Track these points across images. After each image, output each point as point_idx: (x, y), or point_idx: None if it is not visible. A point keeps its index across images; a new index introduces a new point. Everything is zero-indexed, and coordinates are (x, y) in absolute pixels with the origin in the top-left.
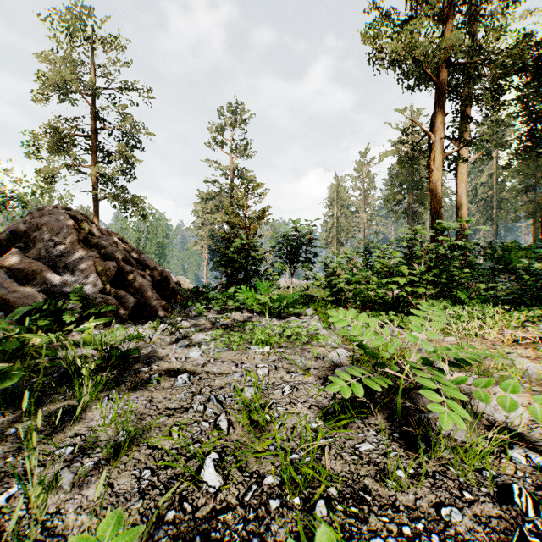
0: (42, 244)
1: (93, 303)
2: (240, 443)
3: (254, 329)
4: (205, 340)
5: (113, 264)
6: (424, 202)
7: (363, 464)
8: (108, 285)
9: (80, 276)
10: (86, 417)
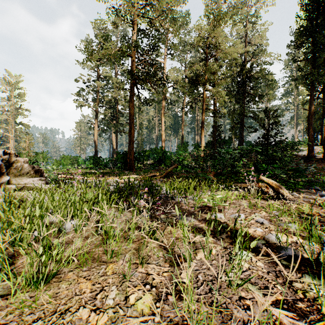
0: None
1: None
2: None
3: None
4: None
5: None
6: None
7: None
8: None
9: None
10: None
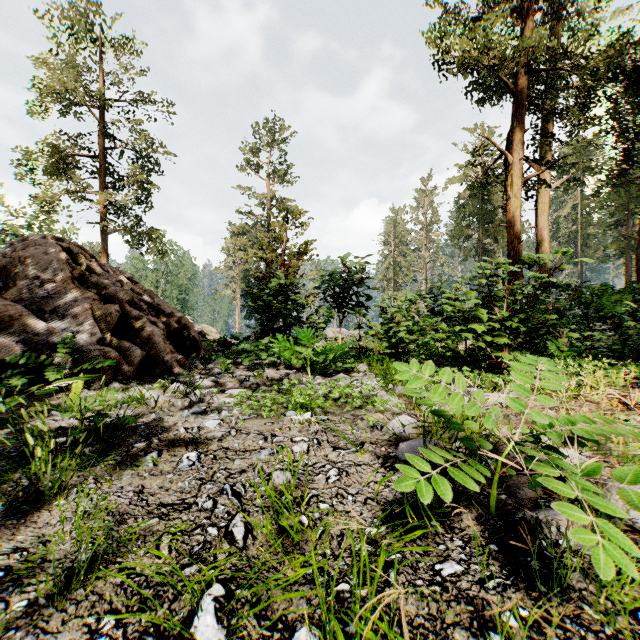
0: (25, 282)
1: (88, 357)
2: (260, 563)
3: (292, 390)
4: (227, 403)
5: (115, 308)
6: (497, 238)
7: (450, 600)
8: (109, 334)
9: (73, 323)
10: (40, 520)
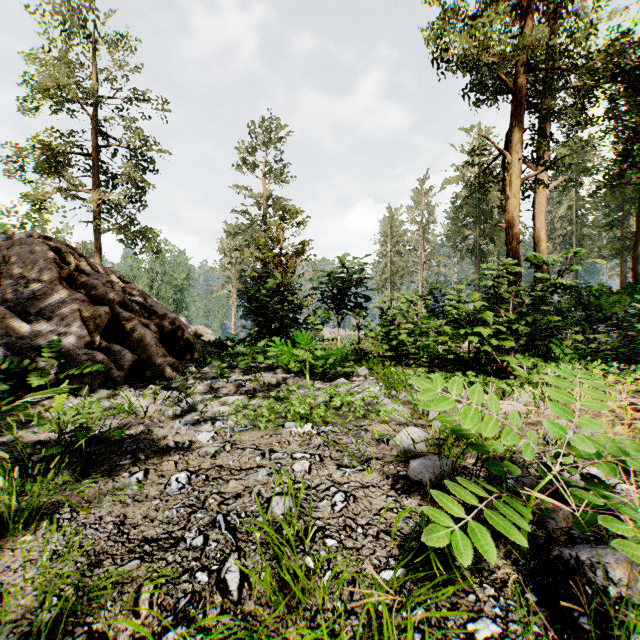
0: (10, 283)
1: (75, 361)
2: (259, 622)
3: (290, 397)
4: (221, 413)
5: (104, 310)
6: (494, 239)
7: None
8: (98, 338)
9: (60, 325)
10: (1, 563)
